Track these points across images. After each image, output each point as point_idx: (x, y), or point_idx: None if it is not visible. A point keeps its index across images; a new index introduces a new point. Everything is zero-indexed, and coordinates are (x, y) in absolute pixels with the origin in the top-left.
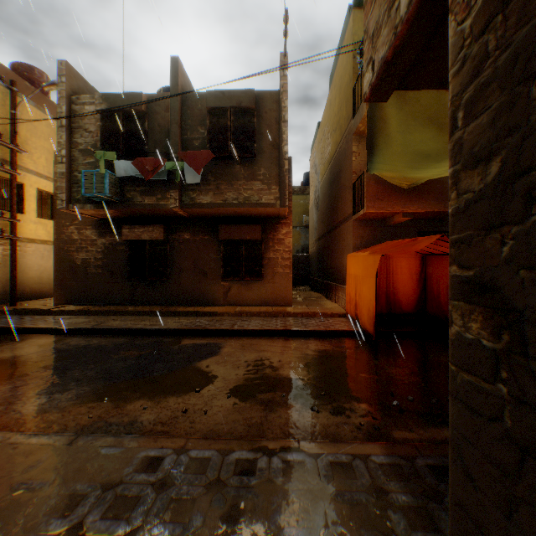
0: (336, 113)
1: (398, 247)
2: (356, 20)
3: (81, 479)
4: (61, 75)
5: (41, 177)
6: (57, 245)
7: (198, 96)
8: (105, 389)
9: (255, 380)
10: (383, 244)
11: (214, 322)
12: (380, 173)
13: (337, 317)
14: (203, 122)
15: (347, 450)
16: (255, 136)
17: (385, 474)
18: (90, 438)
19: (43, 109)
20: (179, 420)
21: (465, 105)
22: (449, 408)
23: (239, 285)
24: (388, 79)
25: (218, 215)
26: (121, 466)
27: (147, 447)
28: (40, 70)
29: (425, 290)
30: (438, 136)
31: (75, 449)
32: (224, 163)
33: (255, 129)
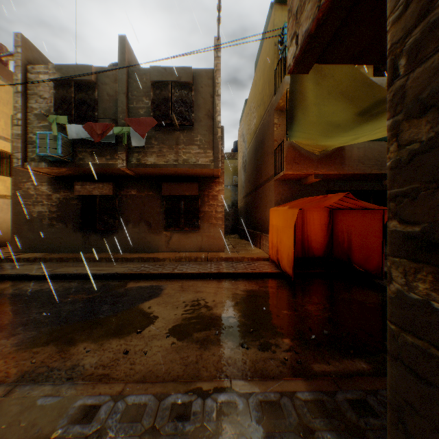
0: (260, 91)
1: (312, 202)
2: (277, 14)
3: (11, 436)
4: (17, 46)
5: (0, 139)
6: (14, 199)
7: (143, 71)
8: (51, 332)
9: (192, 319)
10: (300, 200)
11: (157, 267)
12: (297, 141)
13: (261, 261)
14: (147, 94)
15: (275, 387)
16: (192, 107)
17: (310, 411)
18: (28, 387)
19: (3, 77)
20: (120, 361)
21: (409, 51)
22: (387, 367)
23: (179, 234)
24: (310, 51)
25: (160, 174)
26: (55, 418)
27: (85, 395)
28: (0, 43)
29: (333, 237)
30: (348, 108)
31: (10, 401)
32: (166, 130)
33: (192, 101)
